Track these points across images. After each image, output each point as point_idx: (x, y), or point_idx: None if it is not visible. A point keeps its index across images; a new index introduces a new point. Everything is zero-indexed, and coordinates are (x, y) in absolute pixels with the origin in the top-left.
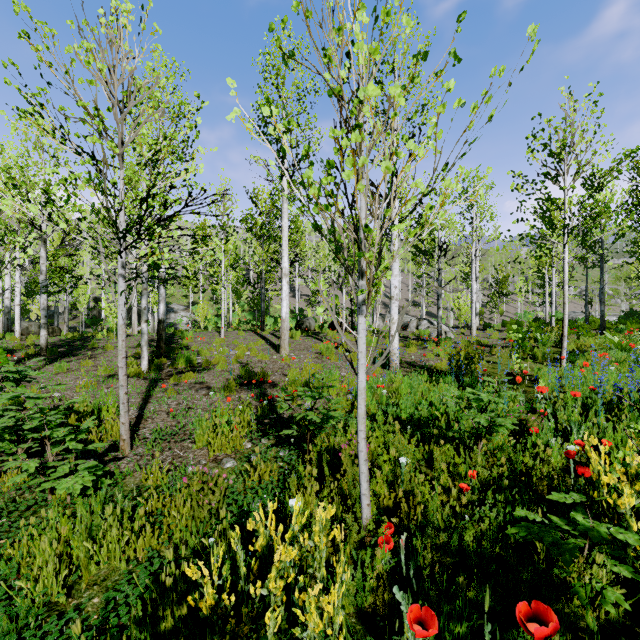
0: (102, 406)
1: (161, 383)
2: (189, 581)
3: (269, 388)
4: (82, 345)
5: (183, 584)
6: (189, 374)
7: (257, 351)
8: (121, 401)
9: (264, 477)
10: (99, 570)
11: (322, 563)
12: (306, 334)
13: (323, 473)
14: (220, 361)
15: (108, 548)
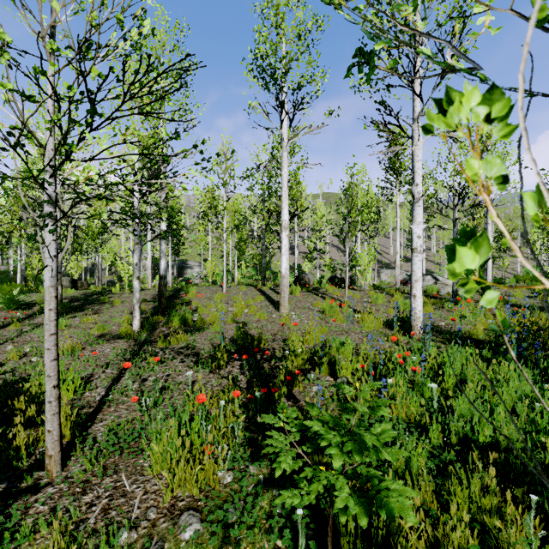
0: (61, 384)
1: (148, 347)
2: None
3: (266, 359)
4: (96, 299)
5: None
6: (179, 337)
7: (256, 308)
8: (47, 398)
9: None
10: None
11: None
12: (306, 290)
13: None
14: (216, 320)
15: None
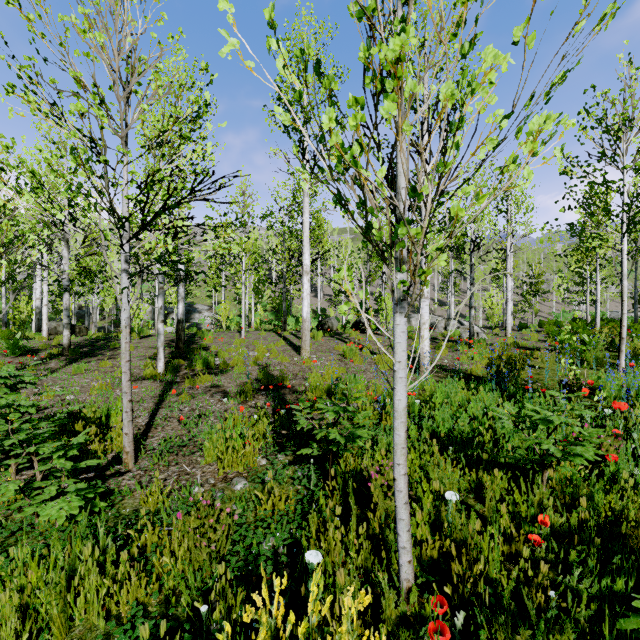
0: (111, 412)
1: (176, 386)
2: None
3: (288, 393)
4: (104, 345)
5: None
6: (205, 377)
7: (277, 352)
8: (124, 409)
9: (278, 506)
10: (73, 627)
11: None
12: (328, 335)
13: (348, 504)
14: (238, 363)
15: (86, 598)
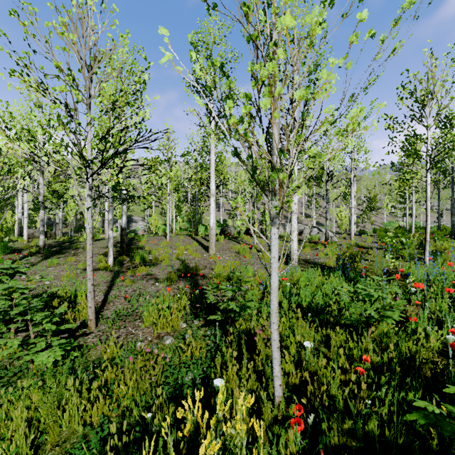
0: (77, 292)
1: (122, 274)
2: (129, 452)
3: (200, 279)
4: (69, 246)
5: (124, 454)
6: (142, 268)
7: (192, 251)
8: (88, 290)
9: (195, 353)
10: (62, 432)
11: (243, 452)
12: (228, 238)
13: (241, 351)
14: (165, 258)
15: (69, 413)
